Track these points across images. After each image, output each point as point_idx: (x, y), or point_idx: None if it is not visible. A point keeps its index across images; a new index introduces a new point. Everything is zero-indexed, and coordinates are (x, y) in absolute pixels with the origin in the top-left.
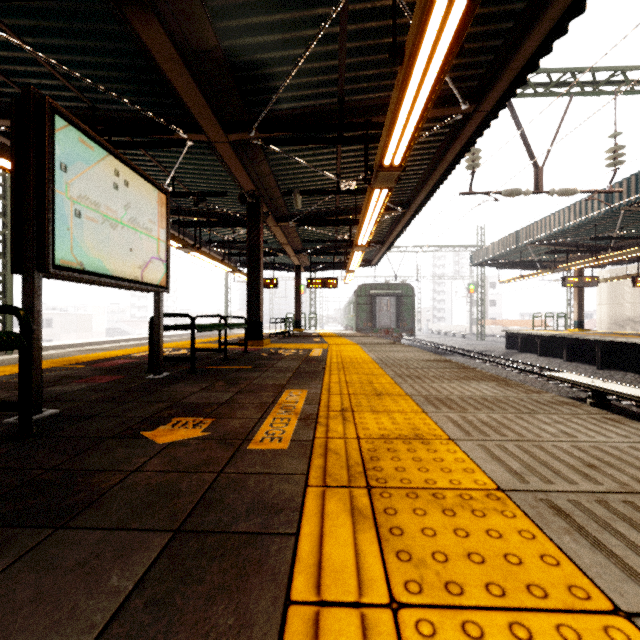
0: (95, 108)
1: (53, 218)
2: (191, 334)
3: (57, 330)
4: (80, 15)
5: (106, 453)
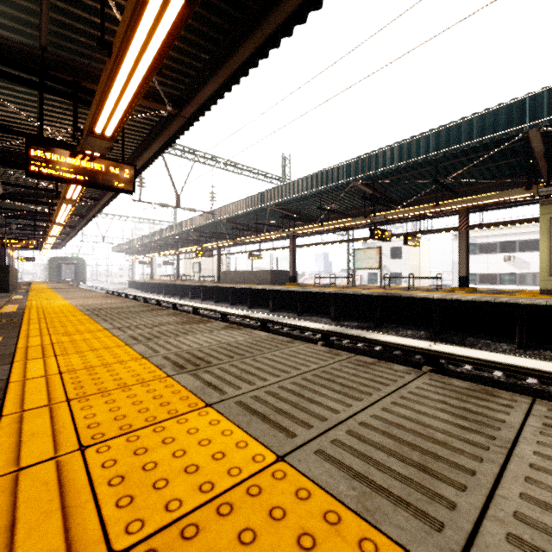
0: None
1: None
2: None
3: None
4: None
5: None
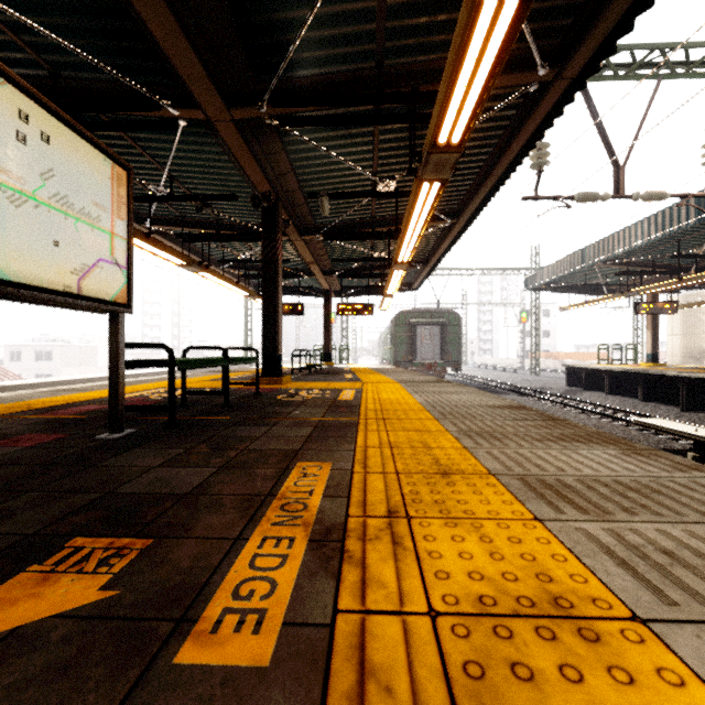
0: (57, 75)
1: None
2: (169, 373)
3: (58, 364)
4: None
5: None
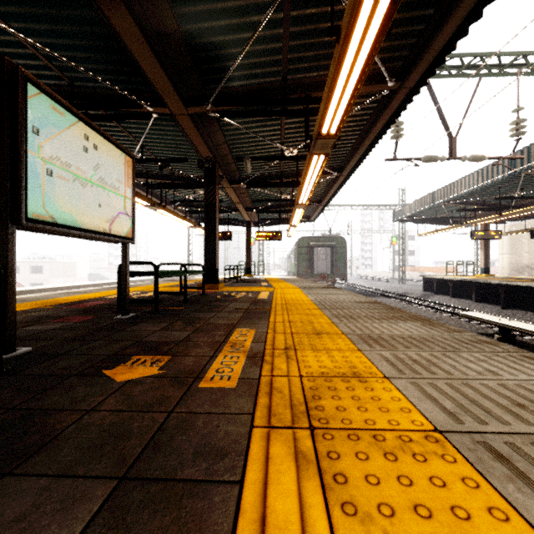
0: (73, 85)
1: (26, 176)
2: (154, 279)
3: (47, 275)
4: (58, 2)
5: (67, 391)
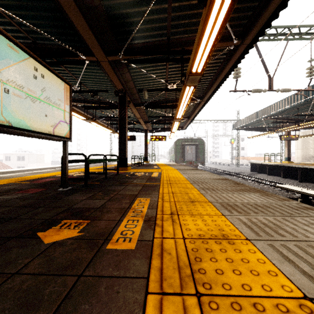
0: (36, 42)
1: None
2: (85, 165)
3: (27, 162)
4: None
5: (3, 253)
